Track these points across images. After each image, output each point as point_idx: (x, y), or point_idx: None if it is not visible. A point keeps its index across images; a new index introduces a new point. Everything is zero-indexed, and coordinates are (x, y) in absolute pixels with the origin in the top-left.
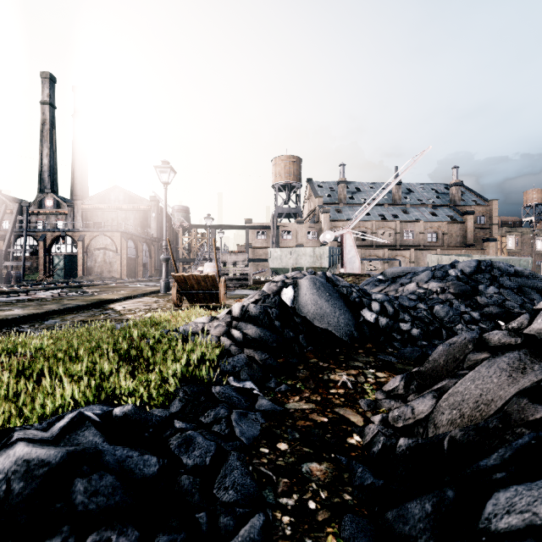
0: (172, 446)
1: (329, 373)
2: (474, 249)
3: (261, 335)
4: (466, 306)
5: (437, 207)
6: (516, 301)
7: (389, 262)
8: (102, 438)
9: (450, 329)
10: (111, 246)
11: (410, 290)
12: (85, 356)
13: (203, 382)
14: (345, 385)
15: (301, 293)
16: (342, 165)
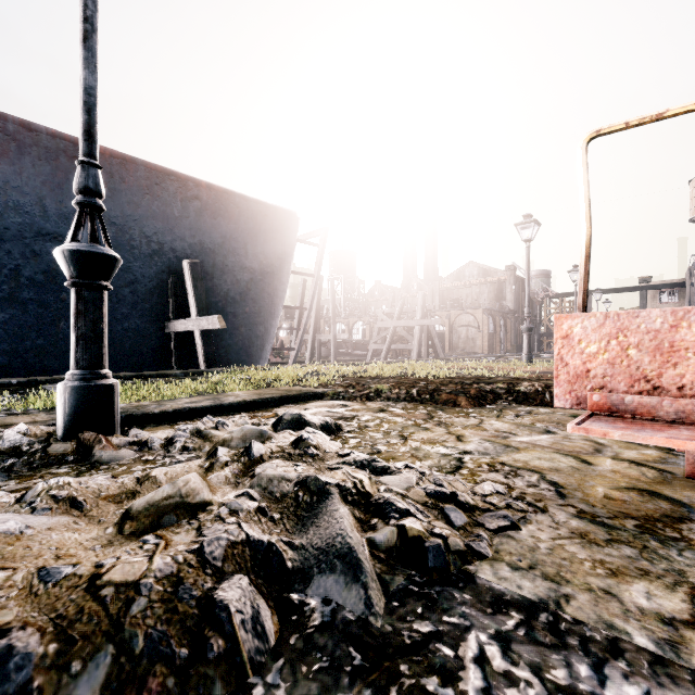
0: None
1: None
2: None
3: None
4: None
5: None
6: None
7: None
8: None
9: None
10: (473, 322)
11: None
12: None
13: None
14: None
15: None
16: None
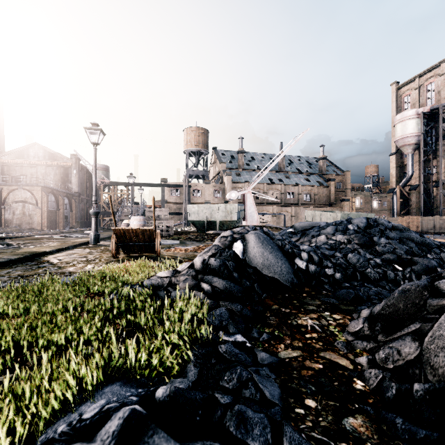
0: (232, 429)
1: (295, 319)
2: (335, 206)
3: (227, 287)
4: (370, 254)
5: (310, 175)
6: (402, 249)
7: (277, 216)
8: (178, 443)
9: (362, 272)
10: (30, 199)
11: (323, 241)
12: (69, 324)
13: (200, 340)
14: (314, 329)
15: (249, 246)
16: (241, 138)
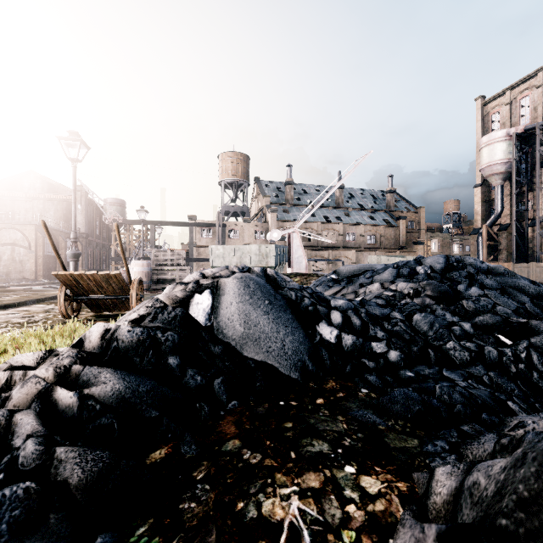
0: None
1: (261, 493)
2: (406, 251)
3: (125, 396)
4: (452, 315)
5: (375, 212)
6: (507, 305)
7: (334, 263)
8: None
9: (439, 348)
10: (22, 241)
11: (375, 293)
12: None
13: None
14: None
15: (223, 301)
16: (289, 166)
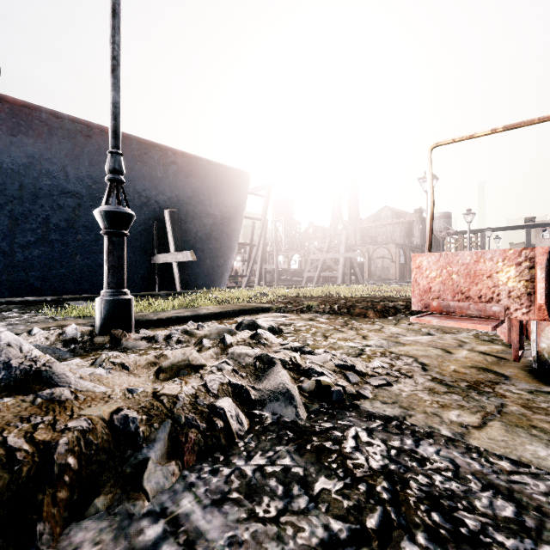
0: None
1: None
2: None
3: None
4: None
5: None
6: None
7: None
8: None
9: None
10: (387, 255)
11: None
12: None
13: None
14: None
15: None
16: None
